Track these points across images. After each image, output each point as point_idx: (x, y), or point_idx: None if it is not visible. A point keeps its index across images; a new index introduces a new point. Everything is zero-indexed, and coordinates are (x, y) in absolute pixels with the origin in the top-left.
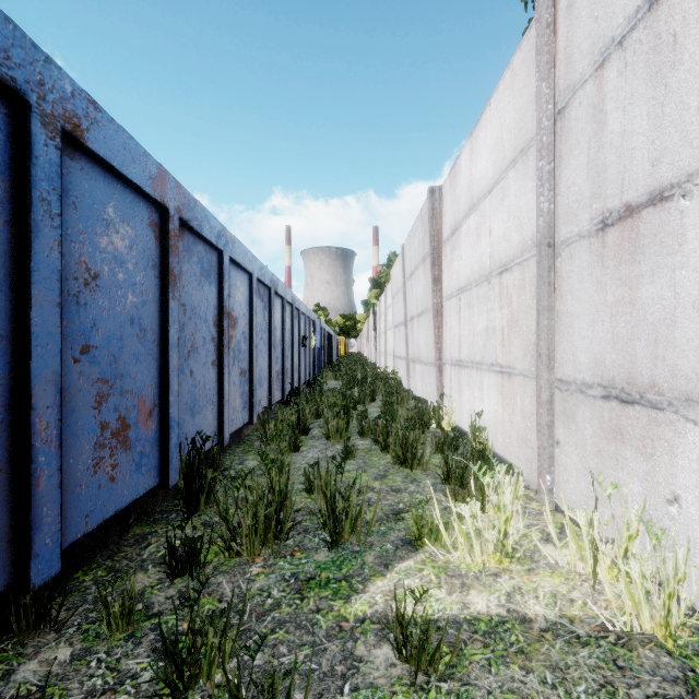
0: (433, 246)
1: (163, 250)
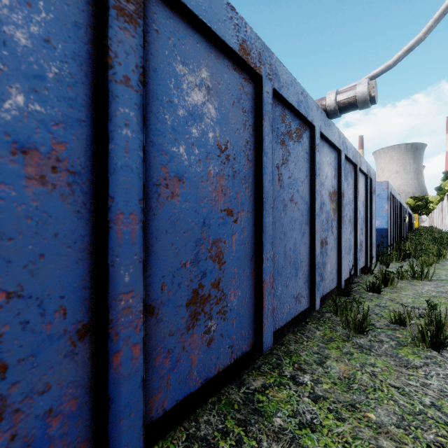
0: None
1: (392, 203)
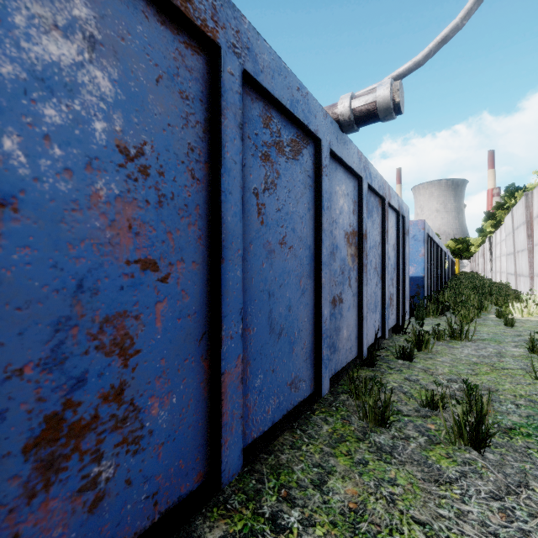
0: (526, 220)
1: (430, 247)
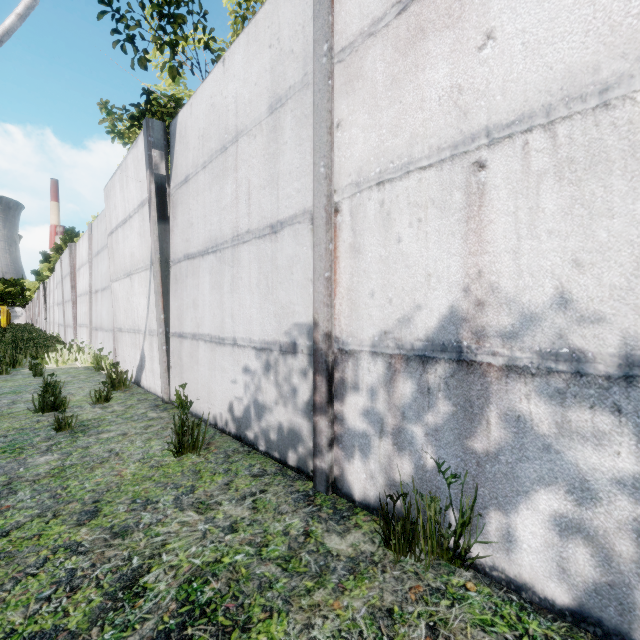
0: (71, 271)
1: None
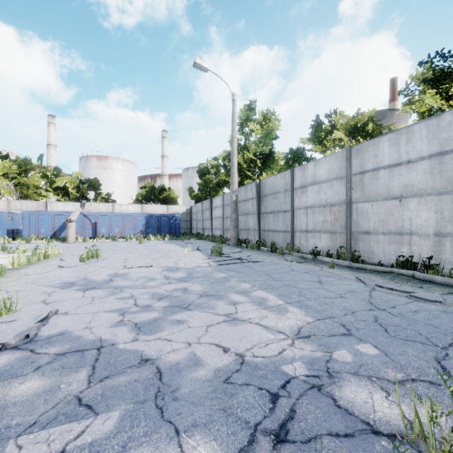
0: None
1: None
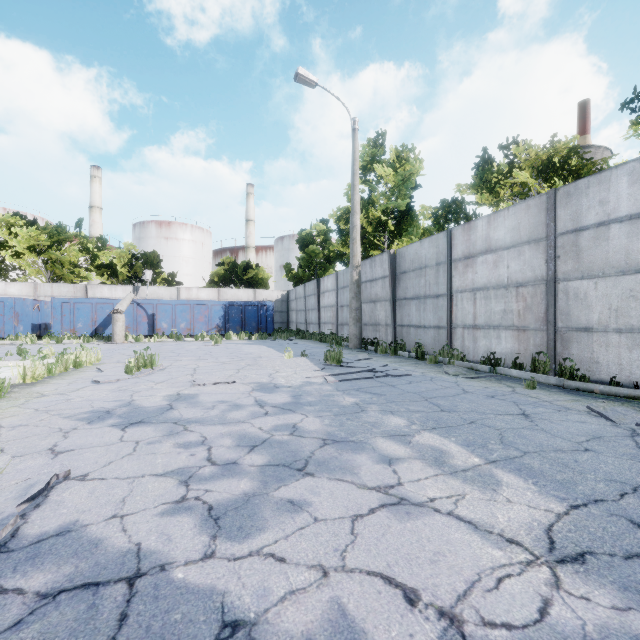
0: None
1: None
